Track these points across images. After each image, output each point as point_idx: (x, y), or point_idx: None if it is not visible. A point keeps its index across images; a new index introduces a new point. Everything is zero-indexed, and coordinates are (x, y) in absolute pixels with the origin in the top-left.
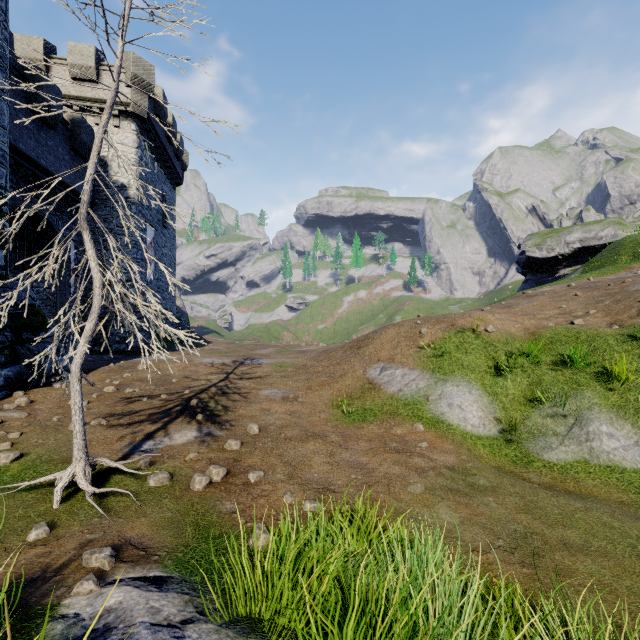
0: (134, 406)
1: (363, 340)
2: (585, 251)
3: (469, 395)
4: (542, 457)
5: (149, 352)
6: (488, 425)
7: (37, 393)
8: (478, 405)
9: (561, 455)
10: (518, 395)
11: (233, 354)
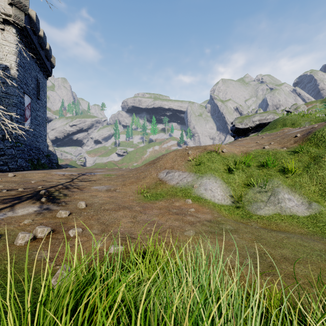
0: None
1: (156, 159)
2: (261, 125)
3: (215, 184)
4: (256, 213)
5: (23, 170)
6: (226, 199)
7: None
8: (220, 189)
9: (266, 211)
10: (241, 183)
11: (80, 171)
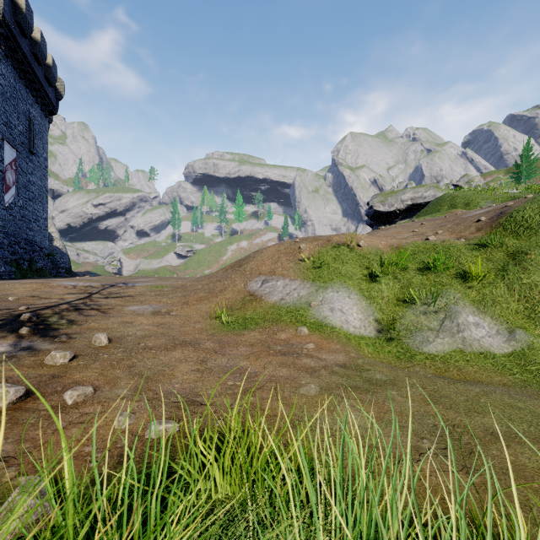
0: None
1: (244, 259)
2: (414, 207)
3: (349, 299)
4: (422, 350)
5: None
6: (368, 326)
7: None
8: (358, 308)
9: (439, 347)
10: (392, 298)
11: (107, 281)
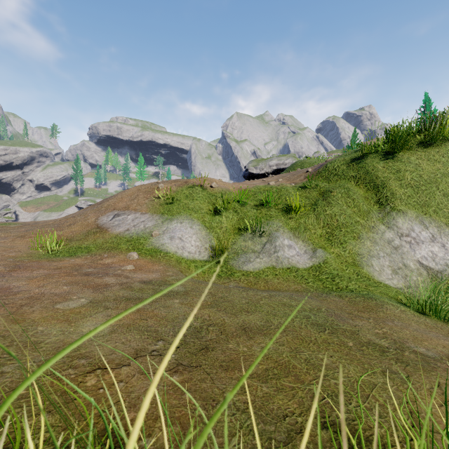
0: None
1: (107, 198)
2: (279, 171)
3: (190, 229)
4: (242, 269)
5: None
6: (203, 251)
7: None
8: (197, 237)
9: (256, 265)
10: (230, 228)
11: None
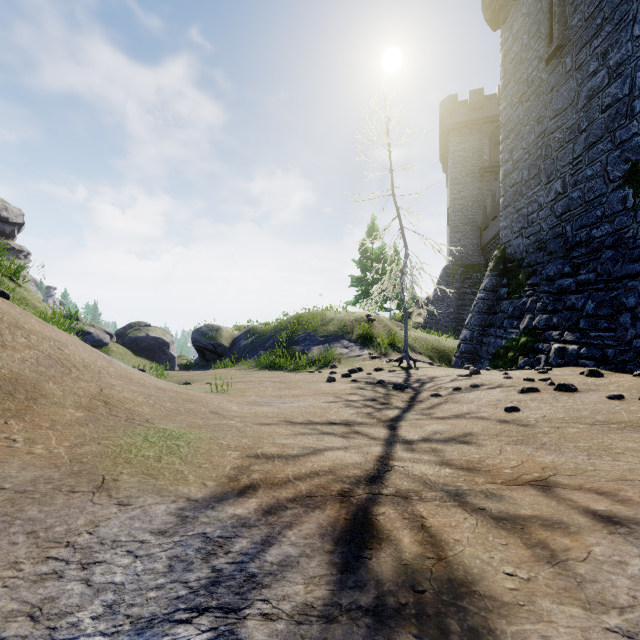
0: (468, 382)
1: None
2: None
3: None
4: None
5: None
6: None
7: (636, 379)
8: None
9: None
10: None
11: None
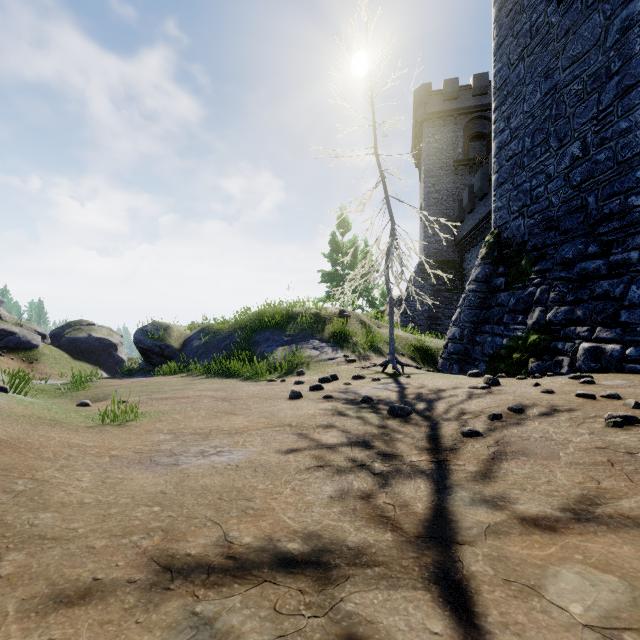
0: (497, 401)
1: None
2: None
3: None
4: None
5: None
6: None
7: None
8: None
9: None
10: None
11: None
